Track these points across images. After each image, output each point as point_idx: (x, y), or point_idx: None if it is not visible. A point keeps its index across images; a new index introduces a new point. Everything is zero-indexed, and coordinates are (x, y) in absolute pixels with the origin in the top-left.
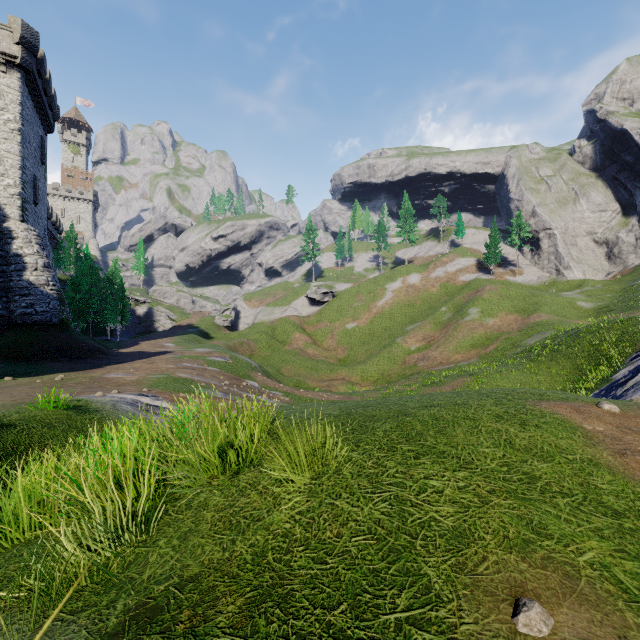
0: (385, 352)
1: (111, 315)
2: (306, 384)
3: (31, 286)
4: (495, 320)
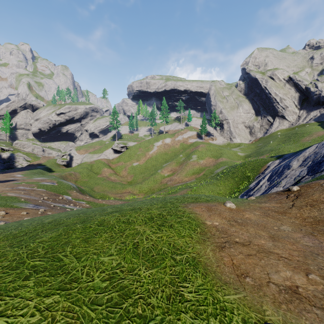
0: (152, 177)
1: None
2: (108, 196)
3: None
4: (204, 161)
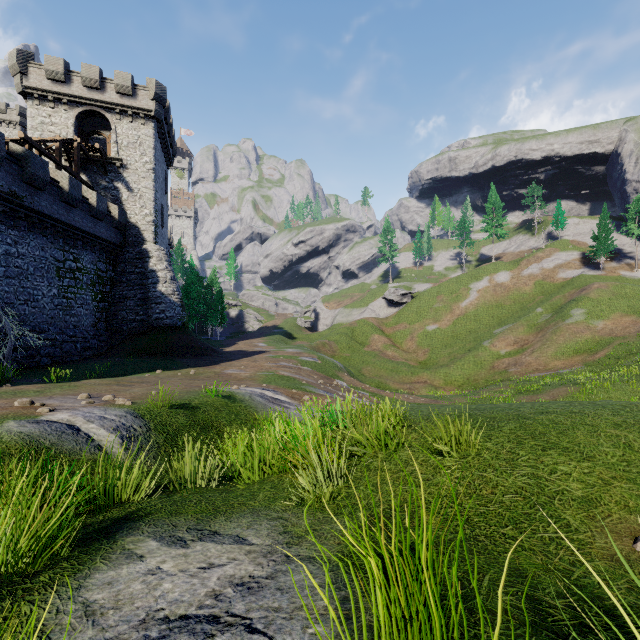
0: (470, 356)
1: (211, 317)
2: (387, 386)
3: (163, 296)
4: (606, 323)
